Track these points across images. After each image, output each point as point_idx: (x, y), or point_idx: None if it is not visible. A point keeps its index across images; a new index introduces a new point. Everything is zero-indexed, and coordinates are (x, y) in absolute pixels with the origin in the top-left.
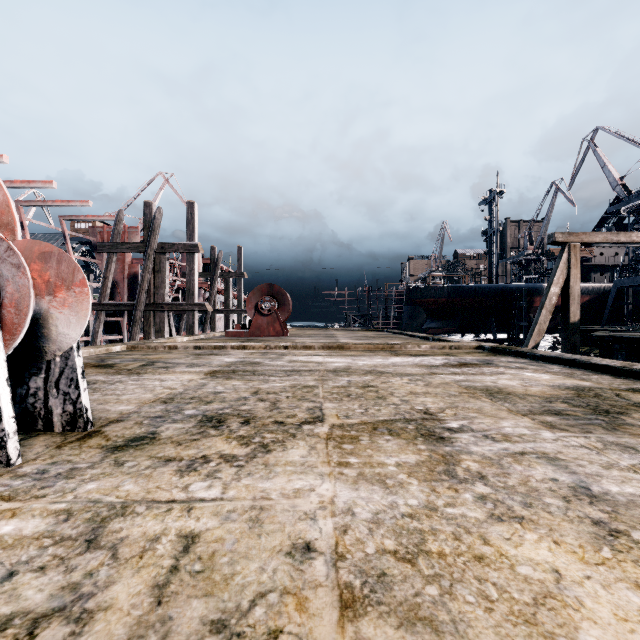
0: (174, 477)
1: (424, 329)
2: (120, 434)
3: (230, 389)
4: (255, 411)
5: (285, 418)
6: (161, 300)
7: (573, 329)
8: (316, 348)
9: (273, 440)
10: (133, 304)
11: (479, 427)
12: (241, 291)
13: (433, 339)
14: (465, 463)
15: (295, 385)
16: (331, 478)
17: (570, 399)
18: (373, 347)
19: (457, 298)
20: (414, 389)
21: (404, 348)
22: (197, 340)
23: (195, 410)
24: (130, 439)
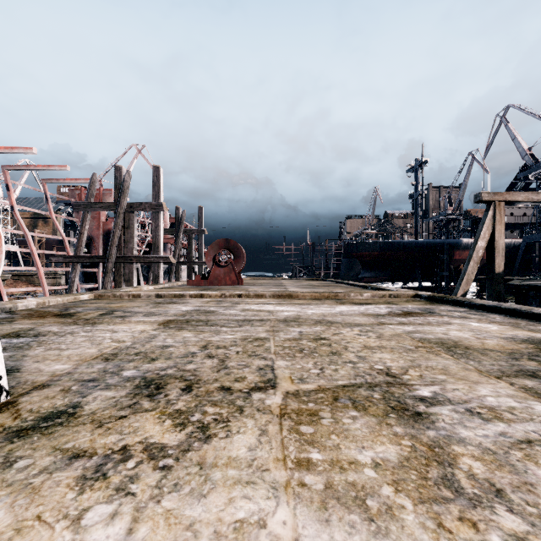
0: (70, 492)
1: (359, 278)
2: (35, 407)
3: (179, 342)
4: (200, 372)
5: (233, 382)
6: (130, 253)
7: (498, 279)
8: (267, 296)
9: (215, 418)
10: (105, 257)
11: (456, 396)
12: (202, 245)
13: (372, 288)
14: (464, 462)
15: (246, 337)
16: (288, 495)
17: (535, 355)
18: (319, 296)
19: (388, 252)
20: (367, 342)
21: (347, 296)
22: (161, 289)
23: (135, 370)
24: (43, 416)
